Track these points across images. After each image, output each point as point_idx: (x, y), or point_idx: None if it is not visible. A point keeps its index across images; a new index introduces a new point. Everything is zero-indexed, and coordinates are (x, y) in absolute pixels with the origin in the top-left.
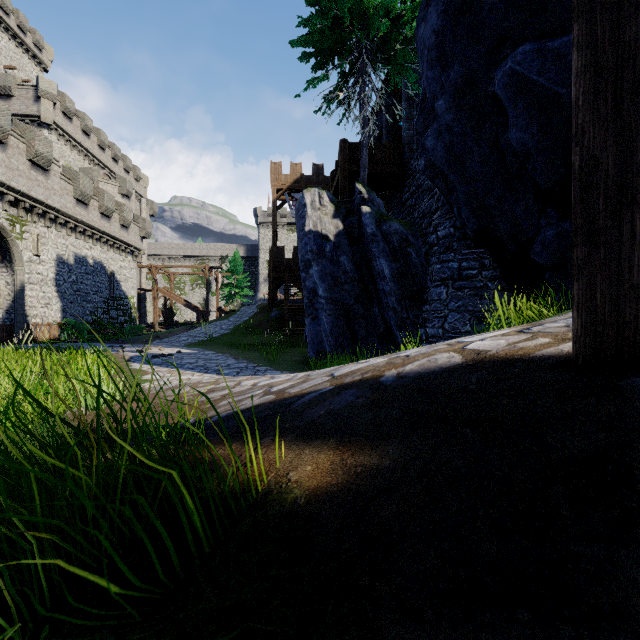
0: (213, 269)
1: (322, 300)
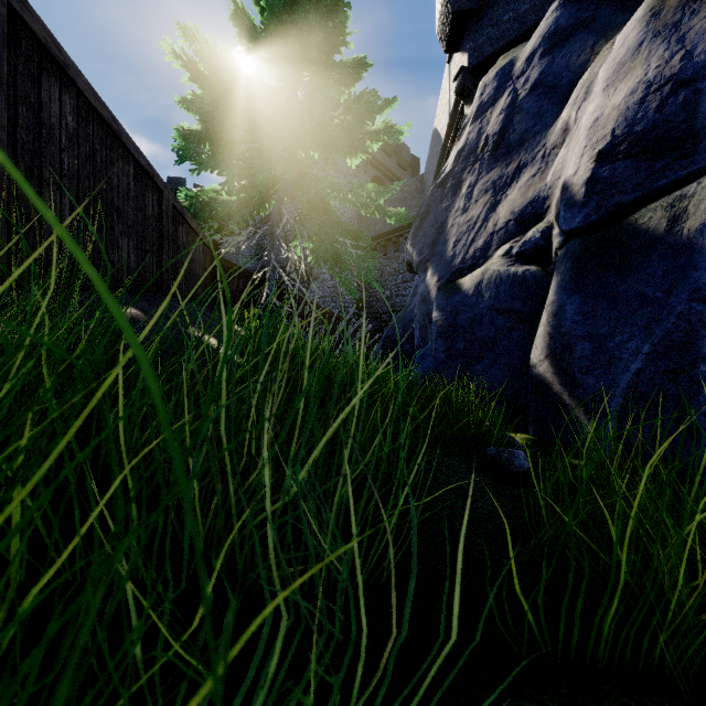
0: None
1: None
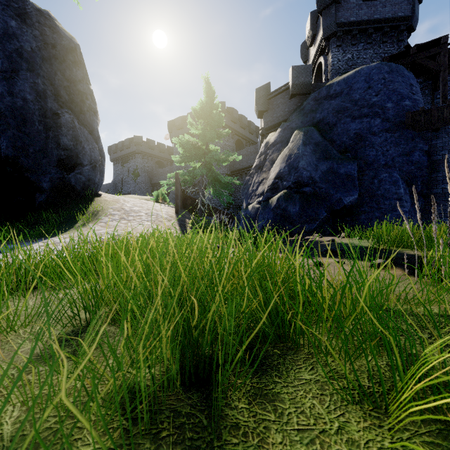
0: None
1: None
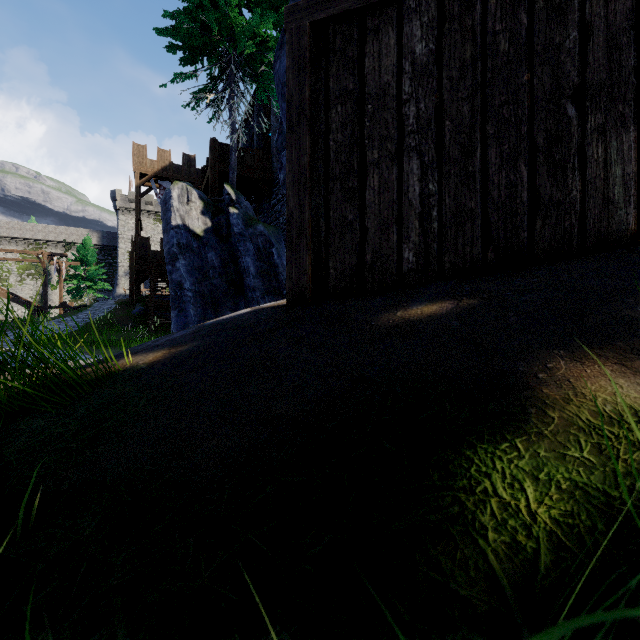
0: (54, 256)
1: (189, 293)
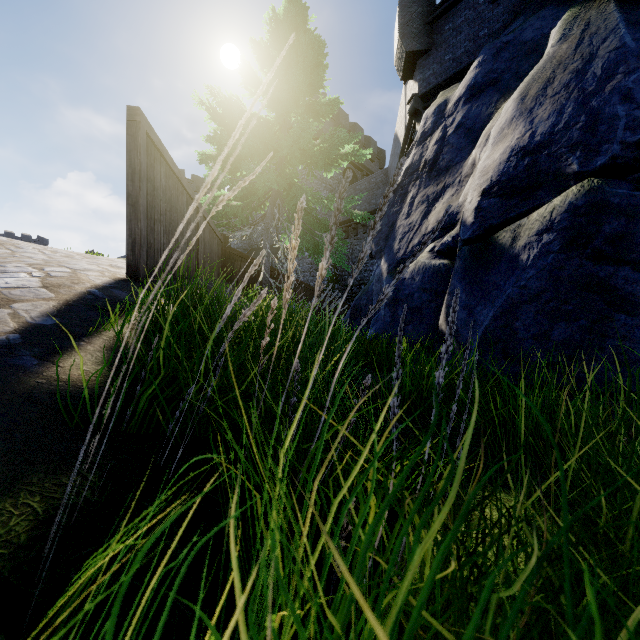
0: None
1: None
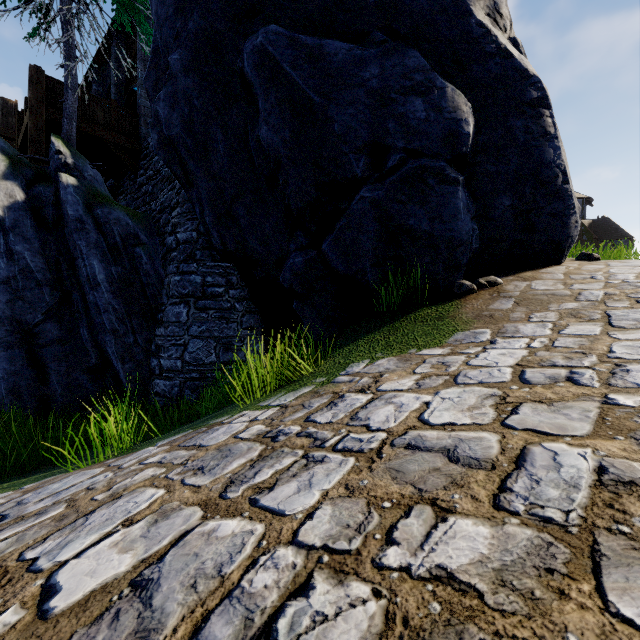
0: None
1: None
